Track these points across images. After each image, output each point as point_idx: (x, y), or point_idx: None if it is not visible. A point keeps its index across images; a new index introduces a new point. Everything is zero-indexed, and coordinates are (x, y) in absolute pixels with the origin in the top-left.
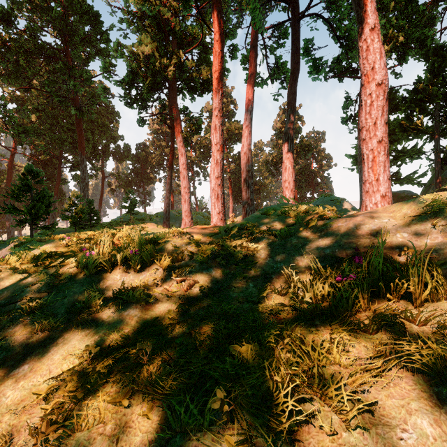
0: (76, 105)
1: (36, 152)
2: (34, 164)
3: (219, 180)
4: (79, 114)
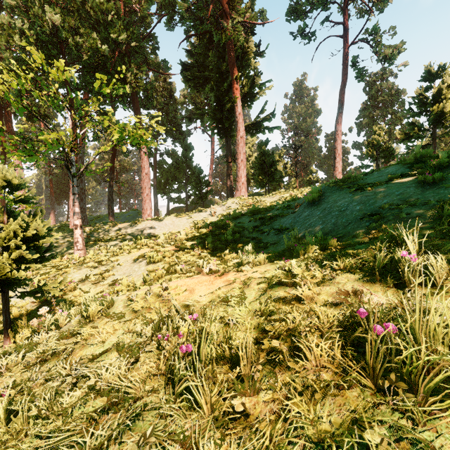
0: None
1: None
2: None
3: None
4: None
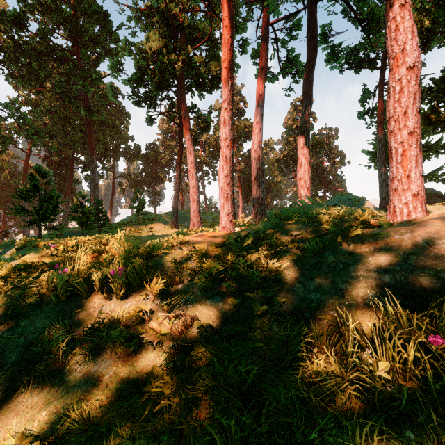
0: (86, 105)
1: (50, 153)
2: (48, 165)
3: (229, 178)
4: (89, 114)
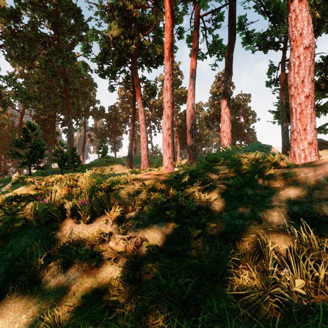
0: (64, 77)
1: (38, 113)
2: (37, 122)
3: (170, 131)
4: (67, 84)
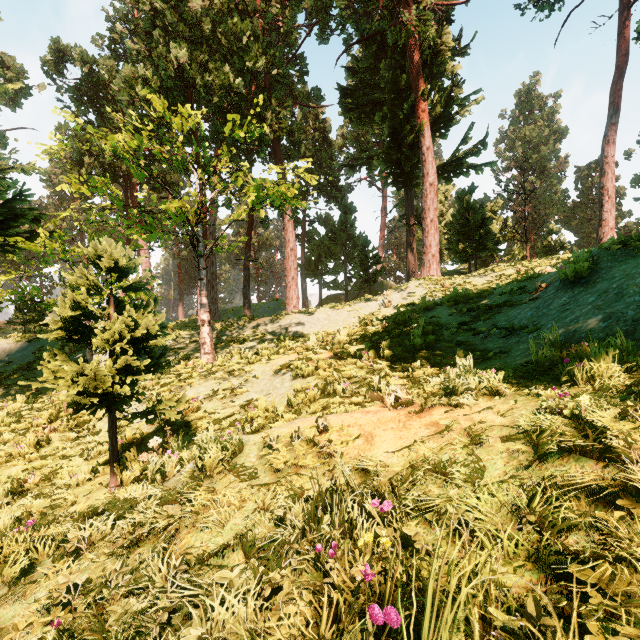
0: None
1: None
2: None
3: None
4: None
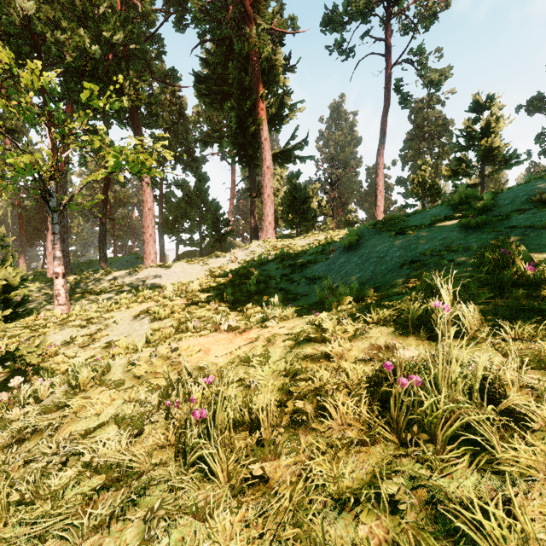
0: None
1: None
2: None
3: None
4: None
